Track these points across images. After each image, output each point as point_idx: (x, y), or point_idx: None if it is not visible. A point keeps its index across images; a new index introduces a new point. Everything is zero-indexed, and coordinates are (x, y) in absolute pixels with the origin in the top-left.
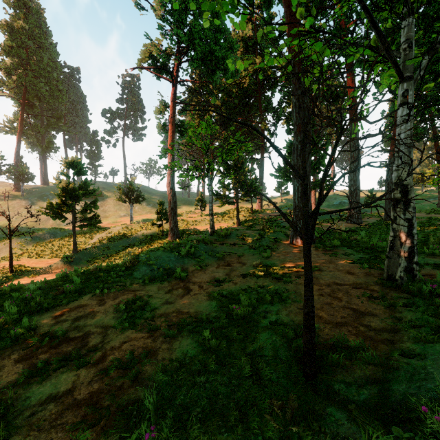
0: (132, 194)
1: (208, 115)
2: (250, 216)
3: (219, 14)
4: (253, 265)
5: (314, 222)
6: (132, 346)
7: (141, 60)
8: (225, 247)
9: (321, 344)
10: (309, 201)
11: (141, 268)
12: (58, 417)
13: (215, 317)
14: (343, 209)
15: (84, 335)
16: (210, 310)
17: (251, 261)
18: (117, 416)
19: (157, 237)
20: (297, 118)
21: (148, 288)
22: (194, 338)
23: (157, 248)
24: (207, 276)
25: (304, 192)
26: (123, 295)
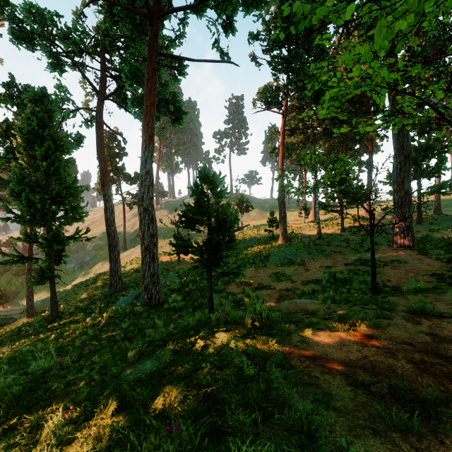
0: (242, 204)
1: (312, 129)
2: (356, 222)
3: (324, 50)
4: (353, 259)
5: (373, 229)
6: (286, 286)
7: (256, 99)
8: (331, 247)
9: (385, 287)
10: (409, 211)
11: (273, 257)
12: (269, 298)
13: (327, 280)
14: (387, 224)
15: (258, 283)
16: (324, 277)
17: (352, 257)
18: (291, 299)
19: (269, 240)
20: (396, 143)
21: (281, 268)
22: (317, 285)
23: (281, 246)
24: (319, 264)
25: (370, 217)
26: (268, 270)
